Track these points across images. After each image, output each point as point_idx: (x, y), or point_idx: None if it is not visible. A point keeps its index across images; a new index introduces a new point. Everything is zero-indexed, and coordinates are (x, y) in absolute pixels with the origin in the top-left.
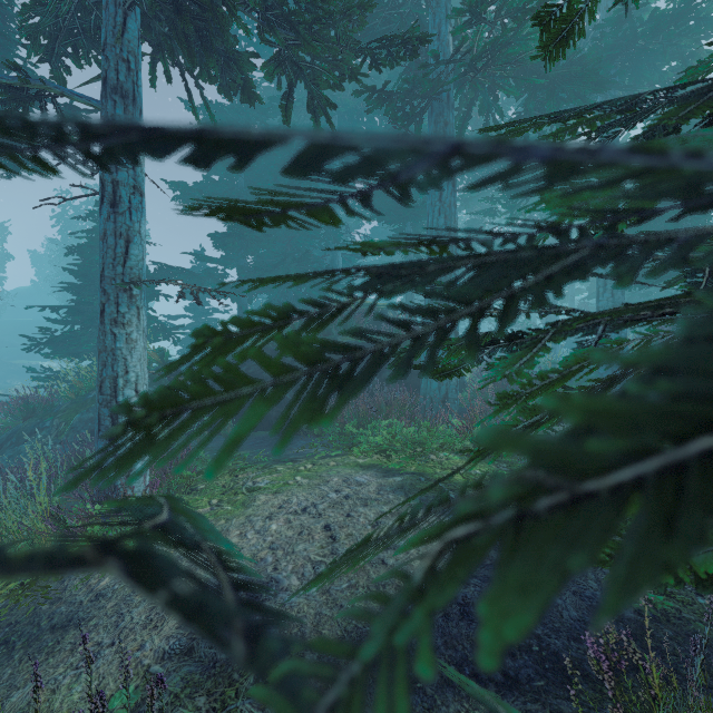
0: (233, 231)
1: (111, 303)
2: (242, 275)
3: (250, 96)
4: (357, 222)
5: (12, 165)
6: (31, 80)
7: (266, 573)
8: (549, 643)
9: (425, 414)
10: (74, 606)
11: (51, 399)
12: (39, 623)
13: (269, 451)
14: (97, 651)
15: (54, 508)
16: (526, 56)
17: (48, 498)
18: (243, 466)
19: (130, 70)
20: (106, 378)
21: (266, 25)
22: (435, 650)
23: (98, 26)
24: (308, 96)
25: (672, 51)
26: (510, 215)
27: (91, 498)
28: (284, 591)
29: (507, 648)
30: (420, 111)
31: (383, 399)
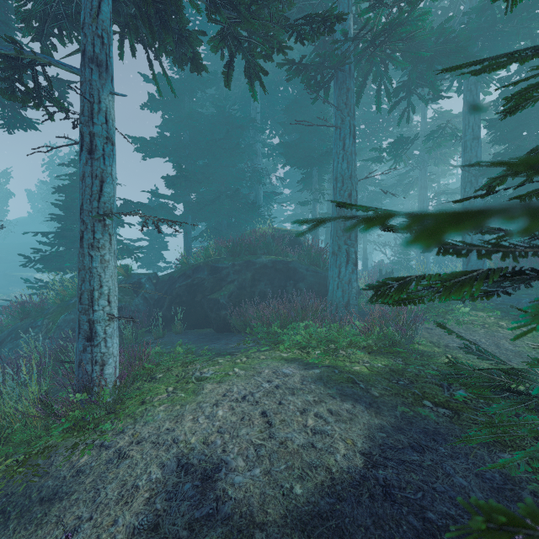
0: (180, 174)
1: (89, 231)
2: (187, 208)
3: (197, 66)
4: (273, 167)
5: (12, 124)
6: (25, 51)
7: (217, 454)
8: (463, 523)
9: (333, 317)
10: (58, 481)
11: (42, 304)
12: (30, 495)
13: (210, 345)
14: (78, 524)
15: (43, 396)
16: (415, 34)
17: (38, 387)
18: (192, 359)
19: (104, 44)
20: (84, 291)
21: (213, 6)
22: (365, 529)
23: (78, 11)
24: (245, 65)
25: (523, 33)
26: (394, 161)
27: (73, 387)
28: (233, 471)
29: (428, 529)
30: (328, 80)
31: (299, 305)
